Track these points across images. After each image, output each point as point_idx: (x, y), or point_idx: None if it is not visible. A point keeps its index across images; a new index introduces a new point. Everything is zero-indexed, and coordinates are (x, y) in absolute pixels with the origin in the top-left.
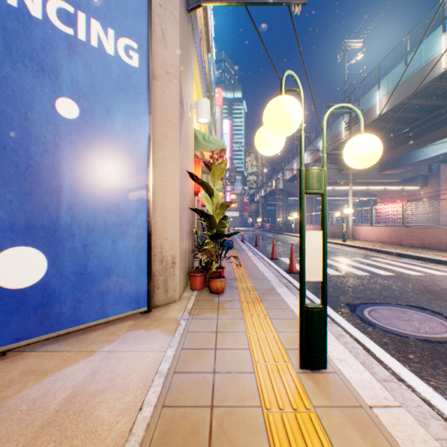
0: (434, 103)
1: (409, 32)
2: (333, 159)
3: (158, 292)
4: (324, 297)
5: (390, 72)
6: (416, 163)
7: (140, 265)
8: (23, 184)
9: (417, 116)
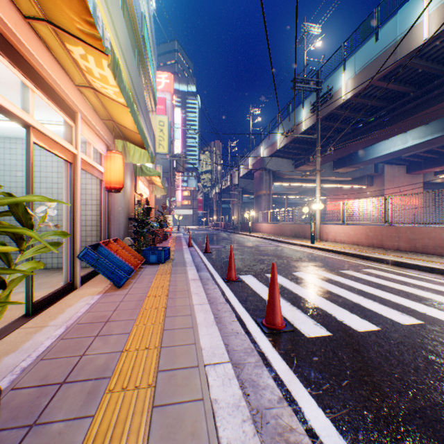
0: (402, 88)
1: (382, 1)
2: (290, 154)
3: None
4: None
5: (358, 50)
6: (368, 161)
7: None
8: None
9: (381, 105)
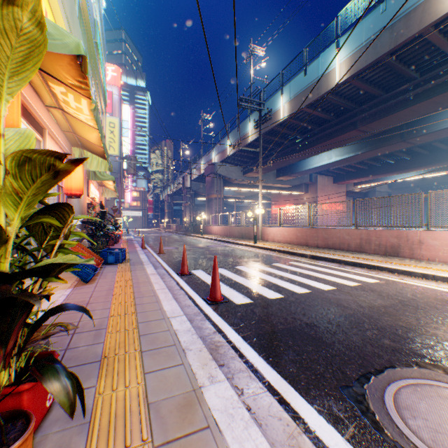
0: (325, 116)
1: (309, 44)
2: (239, 161)
3: None
4: None
5: (293, 79)
6: (304, 172)
7: None
8: None
9: (311, 127)
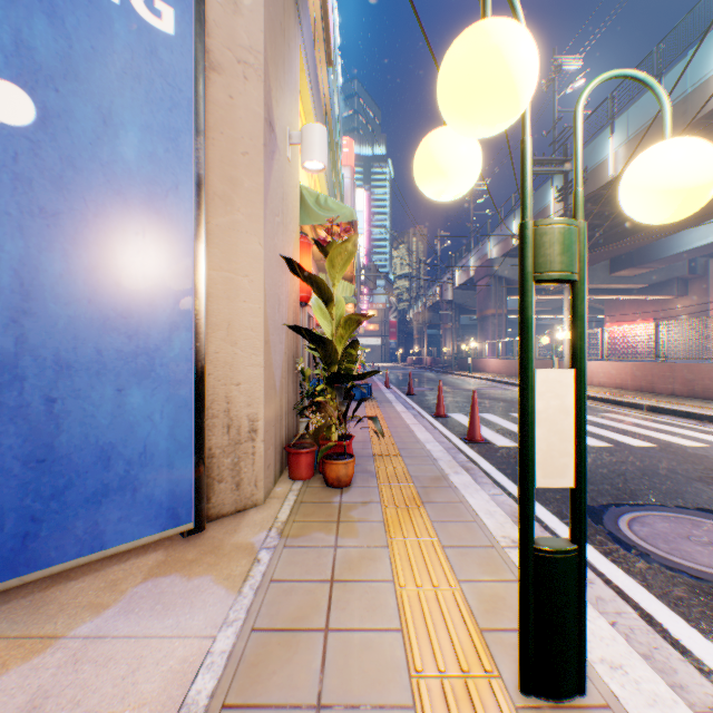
0: None
1: (665, 37)
2: None
3: (222, 488)
4: (579, 525)
5: (632, 105)
6: (671, 258)
7: (178, 437)
8: None
9: None
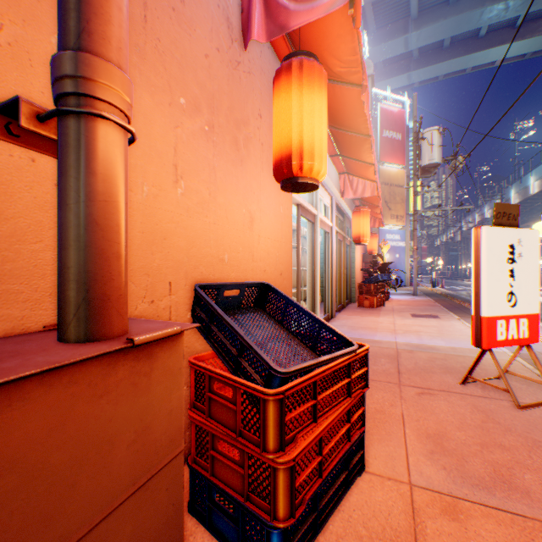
0: None
1: None
2: None
3: (405, 284)
4: (434, 280)
5: (536, 168)
6: None
7: (404, 278)
8: (393, 266)
9: None
